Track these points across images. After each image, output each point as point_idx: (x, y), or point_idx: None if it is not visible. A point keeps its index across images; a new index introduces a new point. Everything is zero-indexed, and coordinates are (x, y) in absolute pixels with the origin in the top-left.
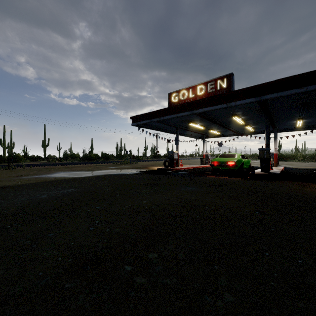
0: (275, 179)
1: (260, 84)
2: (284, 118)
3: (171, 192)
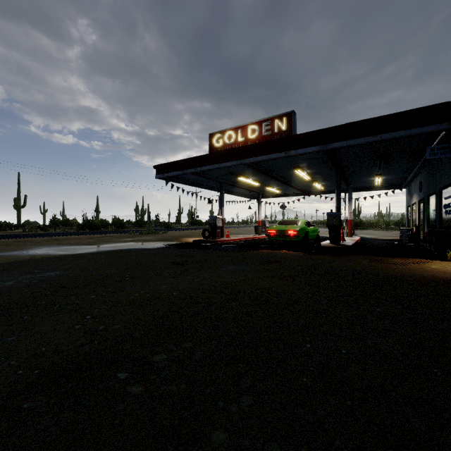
0: (345, 253)
1: (326, 128)
2: (359, 173)
3: (205, 272)
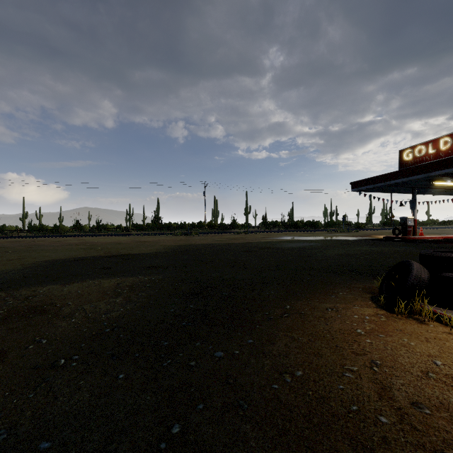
0: None
1: None
2: None
3: (386, 248)
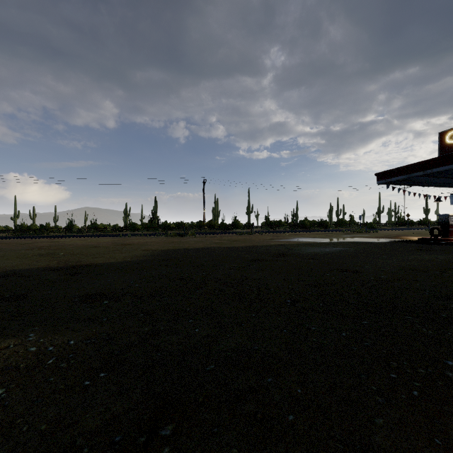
0: None
1: None
2: None
3: None
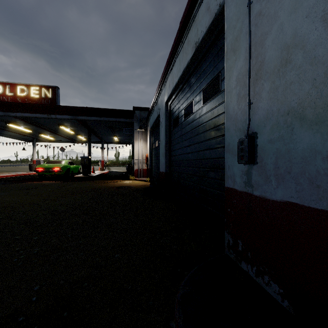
0: (88, 180)
1: (75, 106)
2: (104, 134)
3: None
